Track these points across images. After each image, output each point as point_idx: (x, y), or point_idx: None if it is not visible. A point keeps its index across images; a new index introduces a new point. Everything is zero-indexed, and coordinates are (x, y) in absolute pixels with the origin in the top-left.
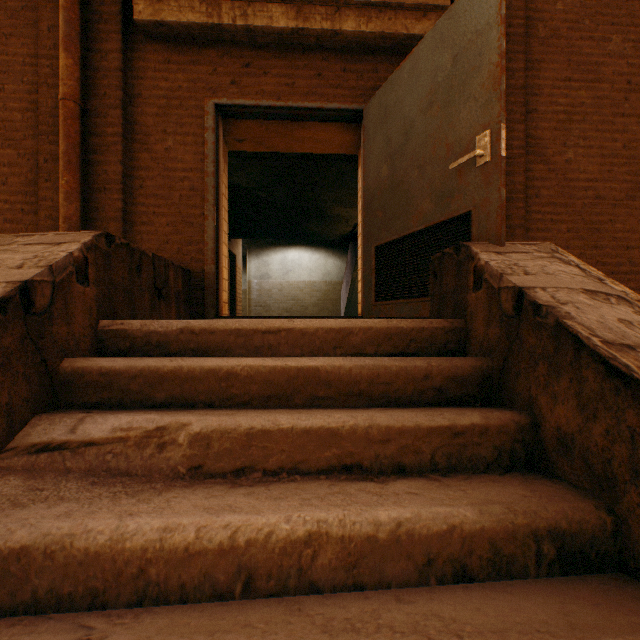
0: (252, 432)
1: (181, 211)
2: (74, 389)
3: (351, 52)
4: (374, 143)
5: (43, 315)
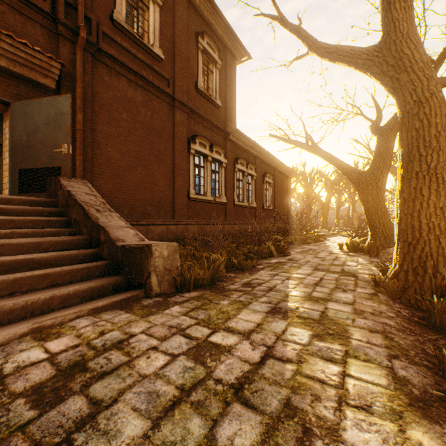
0: None
1: None
2: None
3: (3, 72)
4: (19, 123)
5: None
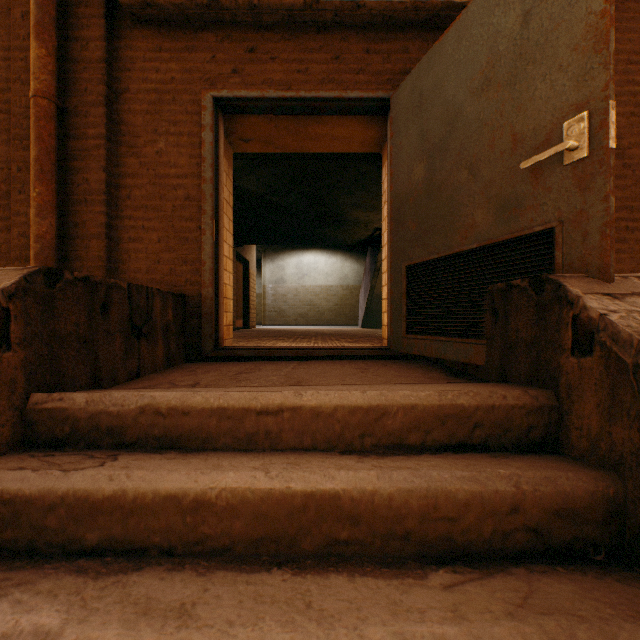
0: None
1: (174, 225)
2: None
3: (376, 29)
4: (405, 138)
5: None
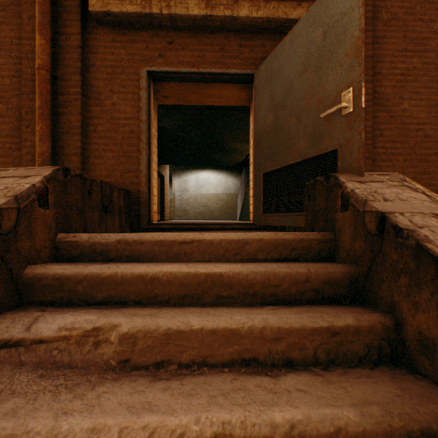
0: (169, 332)
1: (123, 148)
2: (34, 290)
3: (245, 32)
4: (262, 98)
5: (9, 234)
